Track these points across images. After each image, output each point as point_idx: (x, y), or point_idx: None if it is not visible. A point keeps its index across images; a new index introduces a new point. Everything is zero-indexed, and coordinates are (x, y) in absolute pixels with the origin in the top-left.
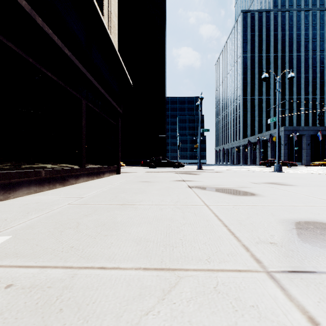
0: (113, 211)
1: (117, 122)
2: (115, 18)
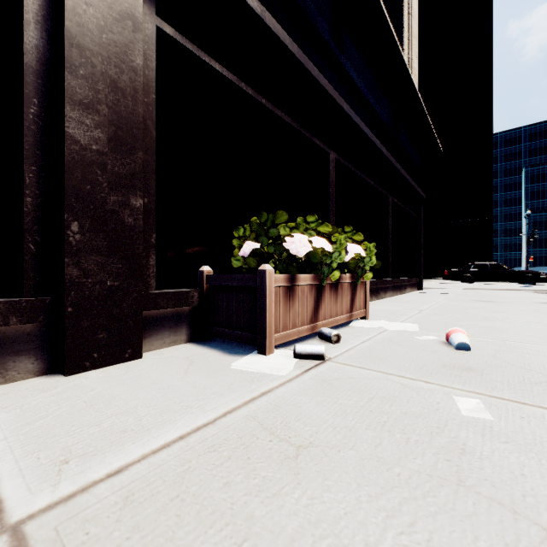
0: (481, 321)
1: (418, 213)
2: (416, 61)
